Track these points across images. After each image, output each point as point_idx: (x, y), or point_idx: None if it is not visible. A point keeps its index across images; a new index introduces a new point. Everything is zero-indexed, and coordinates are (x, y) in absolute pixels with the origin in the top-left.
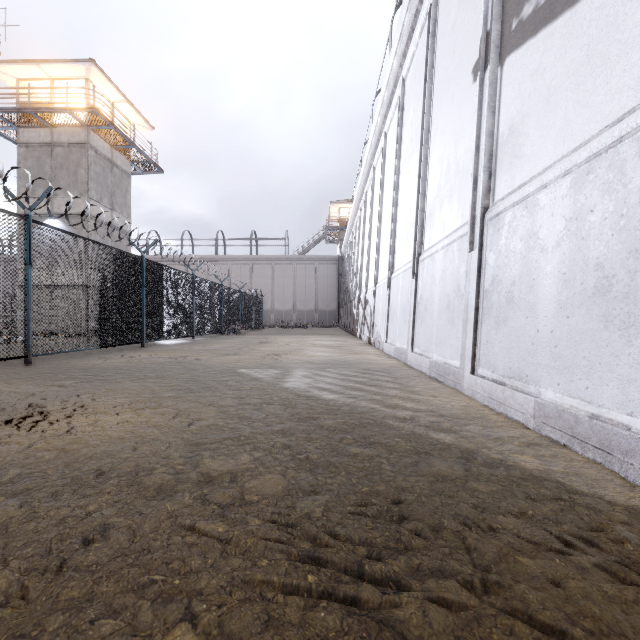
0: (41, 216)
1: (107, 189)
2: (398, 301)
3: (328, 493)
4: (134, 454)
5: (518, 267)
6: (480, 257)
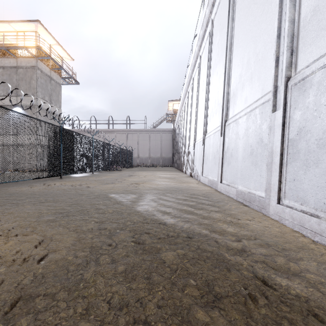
0: (11, 106)
1: (47, 92)
2: (210, 151)
3: None
4: None
5: None
6: (284, 115)
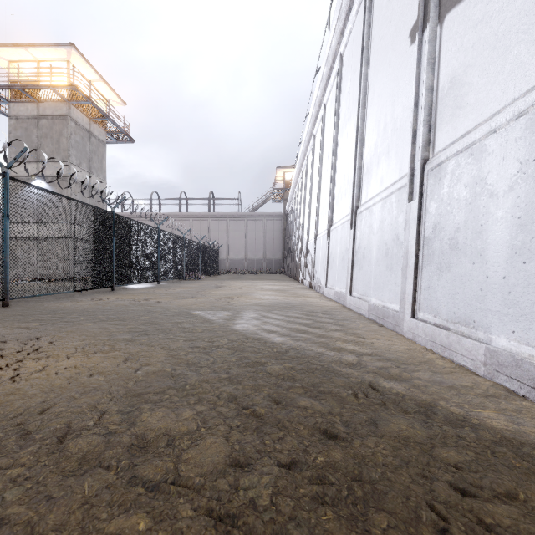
0: (29, 178)
1: (85, 155)
2: (337, 250)
3: (277, 465)
4: (69, 408)
5: (463, 214)
6: (420, 206)
